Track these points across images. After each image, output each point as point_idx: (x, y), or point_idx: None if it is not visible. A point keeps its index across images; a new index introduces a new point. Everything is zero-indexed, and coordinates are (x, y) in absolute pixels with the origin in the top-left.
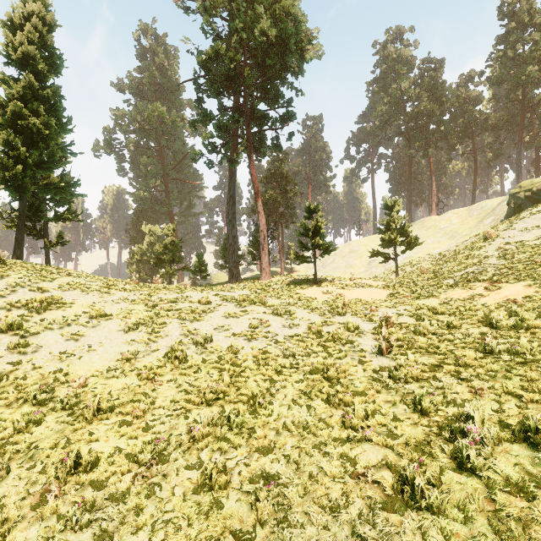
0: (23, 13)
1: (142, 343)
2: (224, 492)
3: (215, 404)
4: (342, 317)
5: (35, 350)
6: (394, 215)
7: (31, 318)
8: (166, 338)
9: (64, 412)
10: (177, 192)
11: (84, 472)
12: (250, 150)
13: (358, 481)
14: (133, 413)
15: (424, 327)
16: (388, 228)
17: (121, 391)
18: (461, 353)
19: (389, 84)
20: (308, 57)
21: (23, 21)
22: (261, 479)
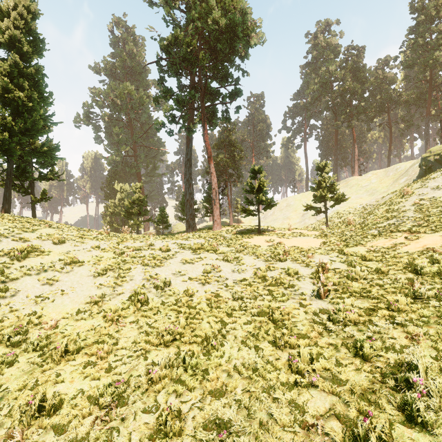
0: (10, 3)
1: (109, 287)
2: (178, 439)
3: (172, 345)
4: (283, 263)
5: (13, 294)
6: (324, 176)
7: (12, 265)
8: (131, 282)
9: (35, 353)
10: (143, 156)
11: (48, 415)
12: (204, 120)
13: (308, 431)
14: (98, 354)
15: (356, 273)
16: (319, 186)
17: (88, 332)
18: (392, 298)
19: (319, 68)
20: (253, 43)
21: (10, 10)
22: (214, 425)
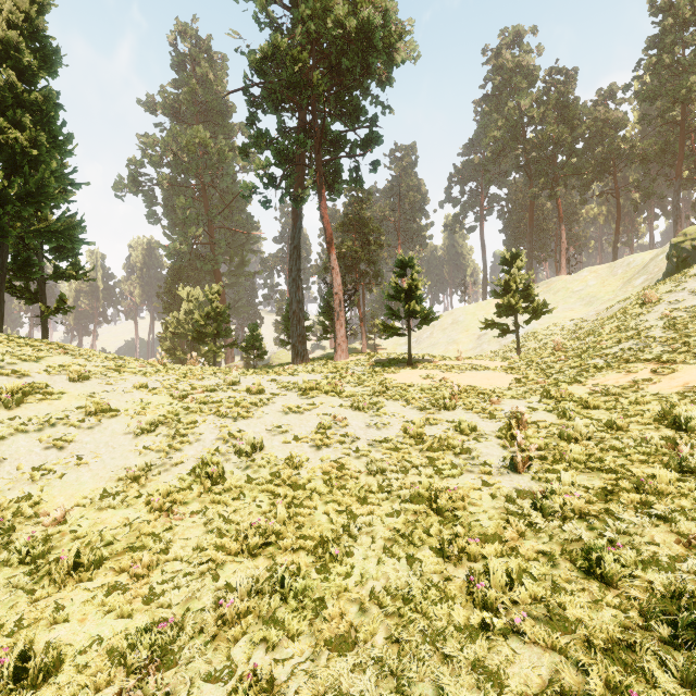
0: None
1: (159, 452)
2: None
3: (263, 553)
4: (451, 412)
5: None
6: (515, 273)
7: None
8: (196, 444)
9: (23, 569)
10: (224, 244)
11: (33, 685)
12: (321, 184)
13: None
14: (132, 571)
15: (575, 429)
16: (507, 290)
17: (118, 531)
18: (642, 471)
19: (504, 103)
20: (400, 59)
21: None
22: None
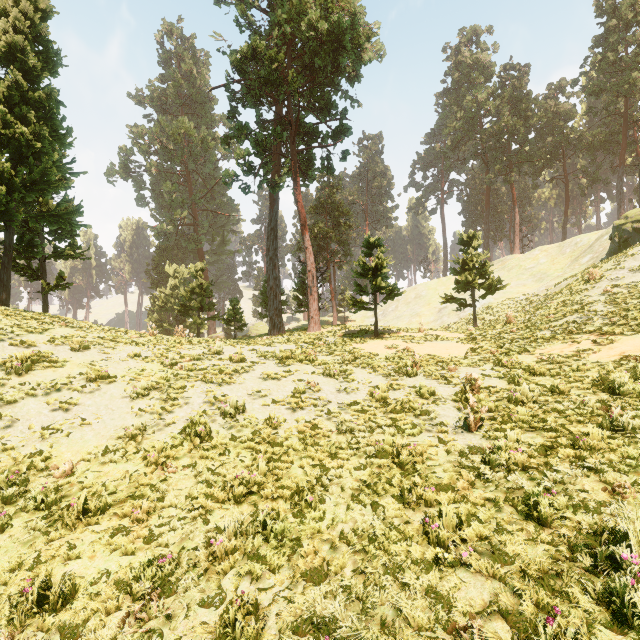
0: None
1: (153, 414)
2: None
3: (247, 501)
4: (413, 379)
5: (8, 424)
6: (472, 252)
7: (8, 381)
8: (186, 407)
9: (38, 514)
10: (207, 225)
11: (53, 610)
12: (295, 171)
13: (458, 638)
14: (133, 516)
15: (522, 393)
16: (464, 268)
17: (119, 482)
18: (579, 430)
19: (462, 96)
20: (367, 58)
21: (9, 6)
22: (309, 627)
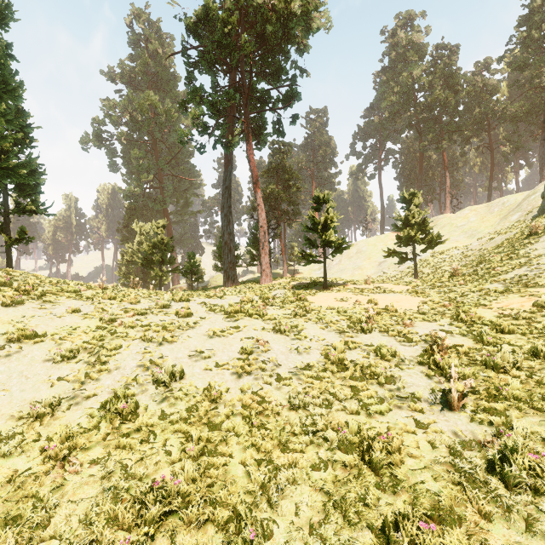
0: None
1: (74, 383)
2: None
3: (163, 527)
4: (368, 335)
5: None
6: (413, 209)
7: None
8: (115, 373)
9: None
10: (171, 188)
11: None
12: (248, 132)
13: None
14: None
15: (502, 357)
16: (406, 224)
17: None
18: None
19: (399, 73)
20: (315, 26)
21: None
22: None
